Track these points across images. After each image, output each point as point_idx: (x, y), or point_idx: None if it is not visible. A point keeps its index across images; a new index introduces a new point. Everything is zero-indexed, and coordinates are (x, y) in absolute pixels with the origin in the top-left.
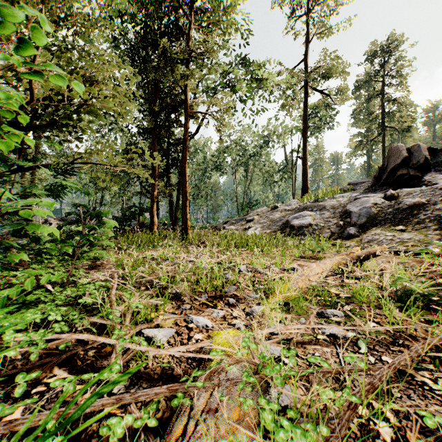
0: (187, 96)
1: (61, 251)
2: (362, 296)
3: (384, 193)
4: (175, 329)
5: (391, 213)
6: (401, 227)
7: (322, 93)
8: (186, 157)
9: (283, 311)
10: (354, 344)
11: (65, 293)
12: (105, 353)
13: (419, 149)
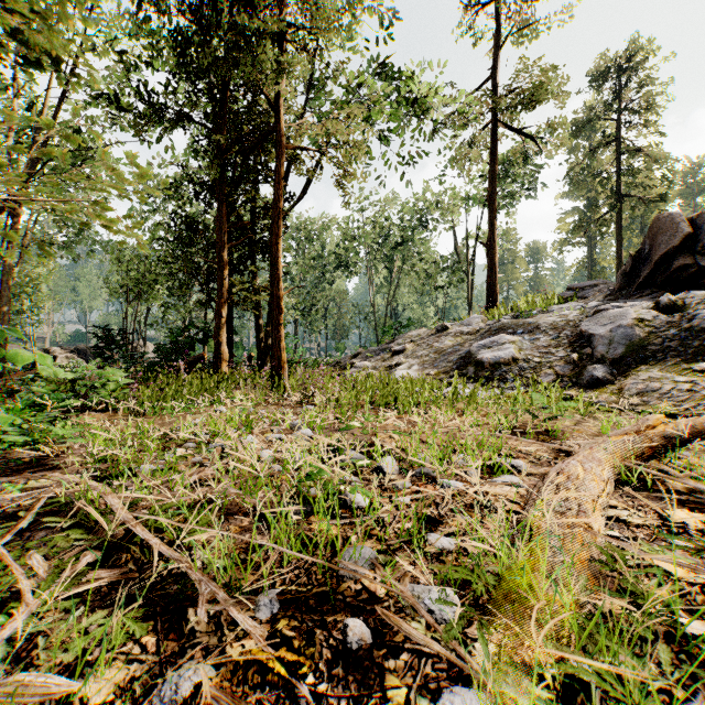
0: (281, 117)
1: None
2: None
3: (651, 301)
4: None
5: (676, 336)
6: (703, 365)
7: (522, 134)
8: (280, 232)
9: None
10: None
11: None
12: None
13: None
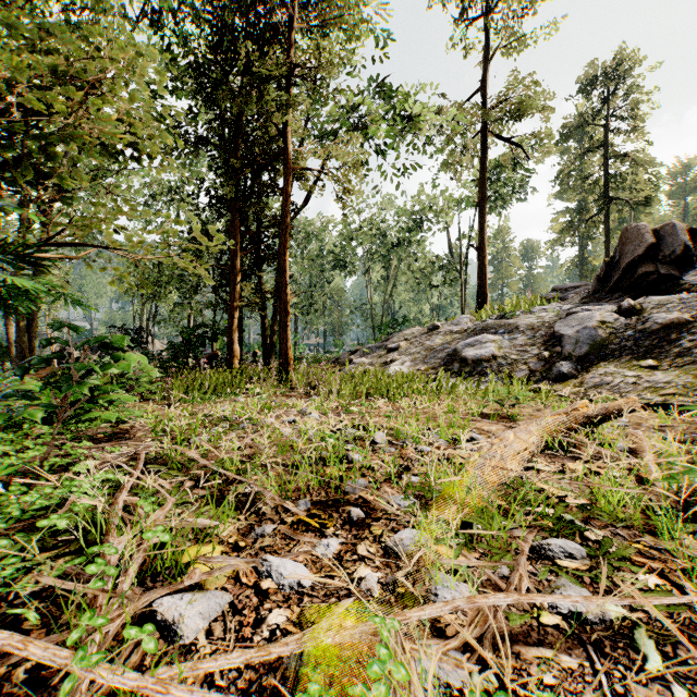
0: (288, 142)
1: (19, 416)
2: (610, 503)
3: (616, 304)
4: (230, 595)
5: (632, 337)
6: (650, 362)
7: (510, 143)
8: (287, 244)
9: (461, 547)
10: (628, 642)
11: (24, 501)
12: (55, 672)
13: (674, 231)
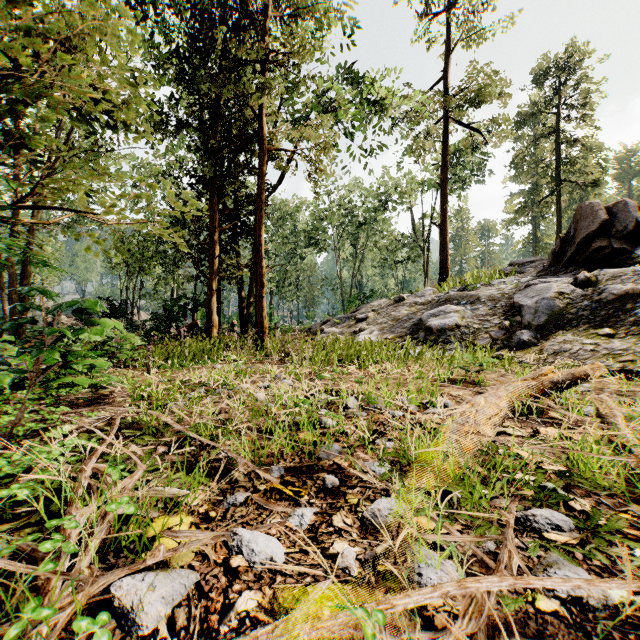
0: (263, 124)
1: None
2: (589, 470)
3: (572, 277)
4: (196, 574)
5: (588, 307)
6: (607, 330)
7: (470, 128)
8: (262, 220)
9: (442, 518)
10: (638, 632)
11: None
12: None
13: (625, 208)
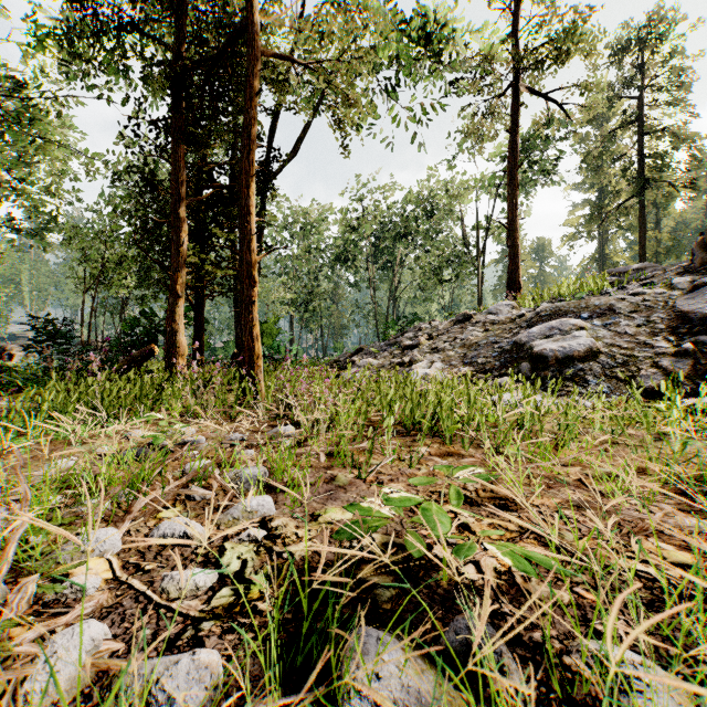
0: (254, 7)
1: None
2: None
3: None
4: None
5: None
6: None
7: (547, 99)
8: (252, 171)
9: None
10: None
11: None
12: None
13: None
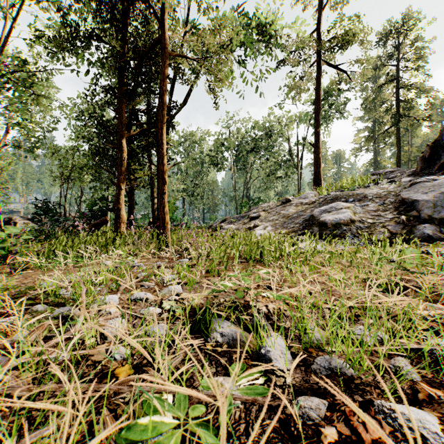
0: (165, 28)
1: None
2: None
3: None
4: None
5: None
6: None
7: (338, 69)
8: (164, 120)
9: None
10: None
11: None
12: None
13: None
